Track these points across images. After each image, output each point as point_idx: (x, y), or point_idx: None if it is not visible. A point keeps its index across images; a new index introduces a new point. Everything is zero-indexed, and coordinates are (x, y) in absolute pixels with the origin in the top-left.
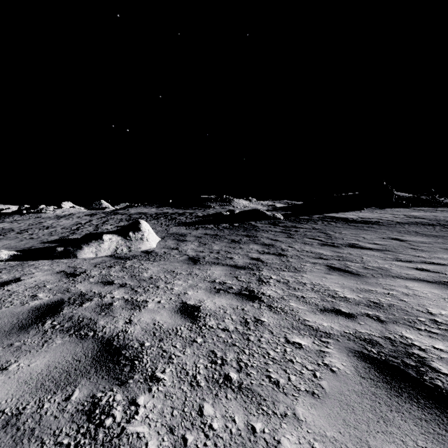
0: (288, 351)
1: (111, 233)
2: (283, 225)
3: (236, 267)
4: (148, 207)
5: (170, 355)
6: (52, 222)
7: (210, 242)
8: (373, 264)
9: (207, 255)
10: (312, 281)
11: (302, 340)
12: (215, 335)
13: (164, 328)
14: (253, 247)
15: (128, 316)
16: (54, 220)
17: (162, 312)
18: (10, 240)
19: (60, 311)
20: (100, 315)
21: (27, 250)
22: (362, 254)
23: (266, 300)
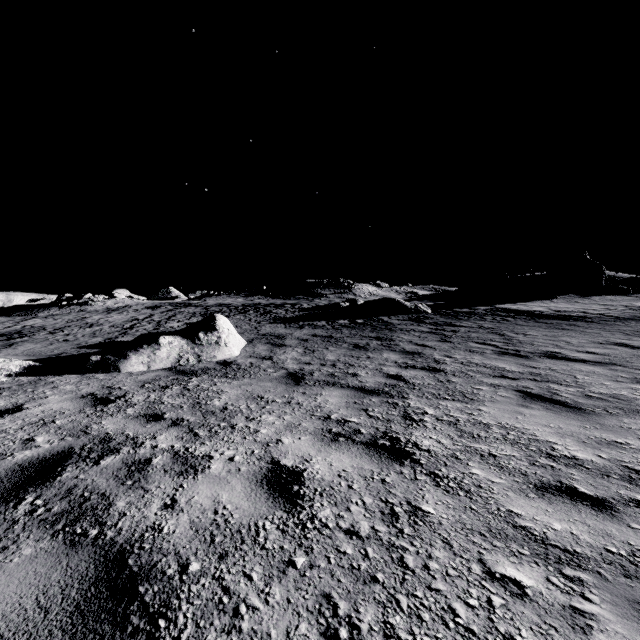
0: (498, 607)
1: (173, 334)
2: (431, 322)
3: (364, 391)
4: (232, 296)
5: (236, 604)
6: (99, 318)
7: (321, 348)
8: (599, 388)
9: (316, 369)
10: (500, 421)
11: (521, 572)
12: (332, 548)
13: (232, 524)
14: (389, 356)
15: (171, 489)
16: (102, 314)
17: (234, 483)
18: (35, 343)
19: (57, 475)
20: (123, 486)
21: (51, 360)
22: (572, 370)
23: (424, 461)
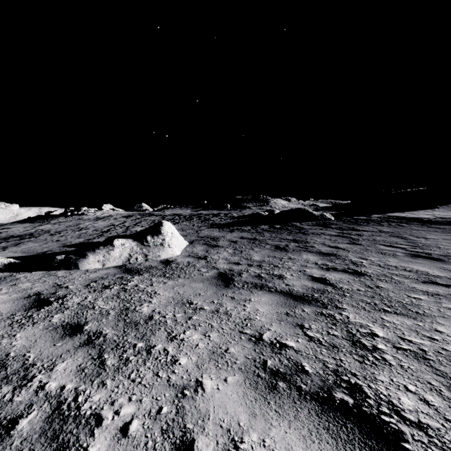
0: None
1: (129, 237)
2: (337, 227)
3: (294, 297)
4: (183, 208)
5: None
6: (89, 224)
7: (247, 249)
8: None
9: (244, 269)
10: None
11: None
12: None
13: None
14: (308, 258)
15: None
16: (92, 221)
17: None
18: (36, 242)
19: None
20: None
21: (31, 257)
22: None
23: None
